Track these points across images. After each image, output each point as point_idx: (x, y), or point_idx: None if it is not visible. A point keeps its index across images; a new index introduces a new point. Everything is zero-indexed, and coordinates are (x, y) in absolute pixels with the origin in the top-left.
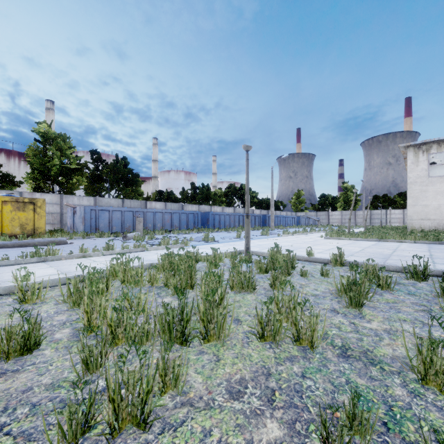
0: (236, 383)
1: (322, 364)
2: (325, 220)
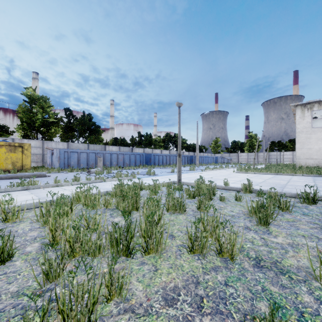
0: (170, 291)
1: (241, 273)
2: (236, 159)
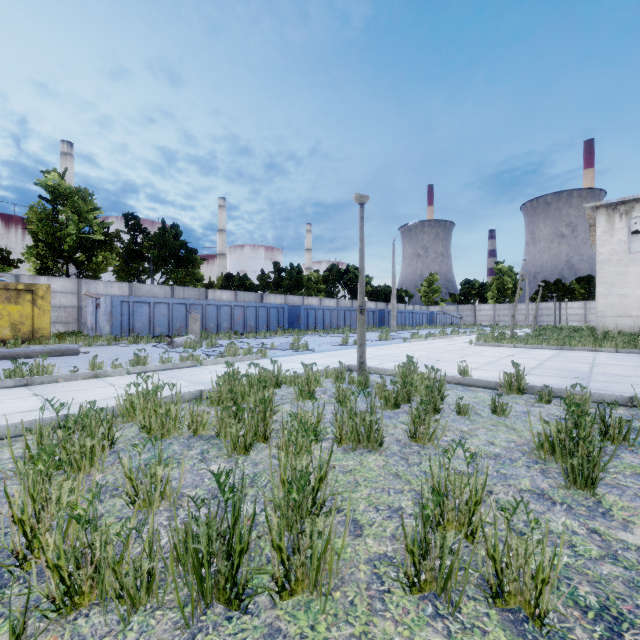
0: None
1: None
2: (470, 317)
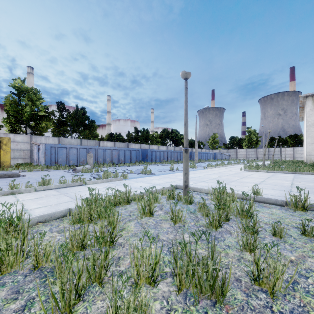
0: None
1: None
2: (234, 155)
